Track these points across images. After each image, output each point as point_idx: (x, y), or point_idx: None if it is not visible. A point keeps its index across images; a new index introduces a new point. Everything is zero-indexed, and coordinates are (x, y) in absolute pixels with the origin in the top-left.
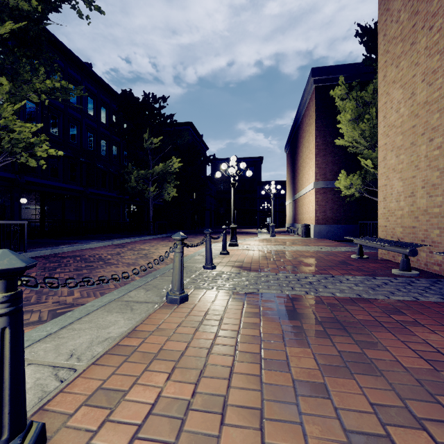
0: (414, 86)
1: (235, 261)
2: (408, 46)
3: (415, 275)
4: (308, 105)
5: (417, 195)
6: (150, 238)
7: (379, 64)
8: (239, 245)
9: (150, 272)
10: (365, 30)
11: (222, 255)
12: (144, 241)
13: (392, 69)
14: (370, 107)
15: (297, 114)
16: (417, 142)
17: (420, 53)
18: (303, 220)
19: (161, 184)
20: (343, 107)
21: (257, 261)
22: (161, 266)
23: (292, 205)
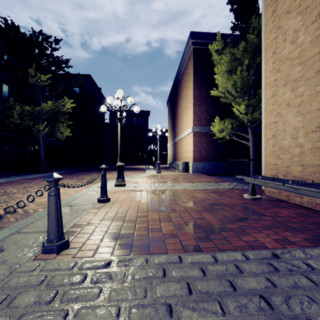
0: None
1: (113, 217)
2: None
3: None
4: (186, 65)
5: None
6: (38, 176)
7: (266, 1)
8: (127, 183)
9: None
10: None
11: (100, 203)
12: (26, 180)
13: None
14: (244, 58)
15: (177, 73)
16: None
17: None
18: (182, 158)
19: (53, 123)
20: (218, 61)
21: (144, 213)
22: None
23: (172, 147)
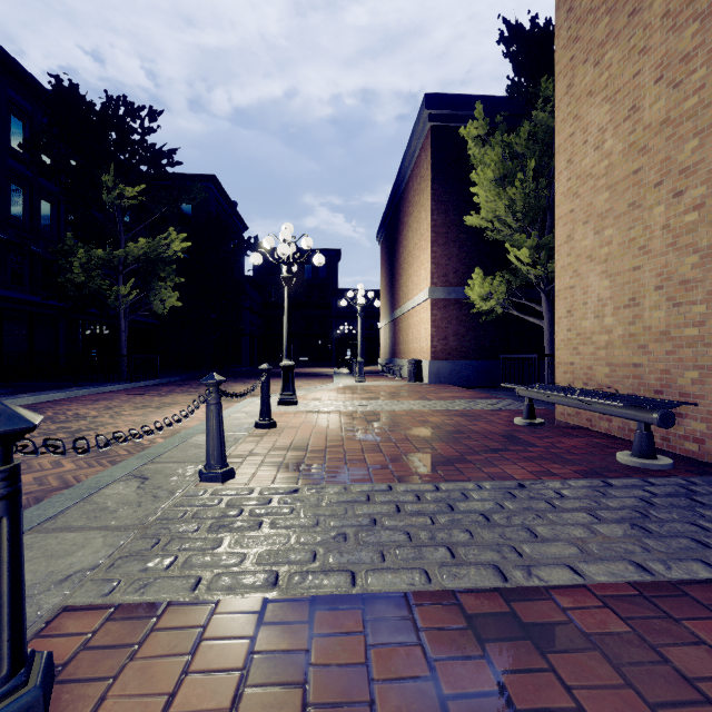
0: (637, 94)
1: (288, 447)
2: (624, 20)
3: (670, 466)
4: (418, 160)
5: (645, 304)
6: (119, 388)
7: (557, 65)
8: (300, 401)
9: (40, 497)
10: (516, 31)
11: (260, 429)
12: (101, 395)
13: (586, 69)
14: (527, 157)
15: (399, 175)
16: (644, 201)
17: (650, 28)
18: (409, 352)
19: (145, 282)
20: (479, 159)
21: (337, 442)
22: (92, 471)
23: (389, 328)
